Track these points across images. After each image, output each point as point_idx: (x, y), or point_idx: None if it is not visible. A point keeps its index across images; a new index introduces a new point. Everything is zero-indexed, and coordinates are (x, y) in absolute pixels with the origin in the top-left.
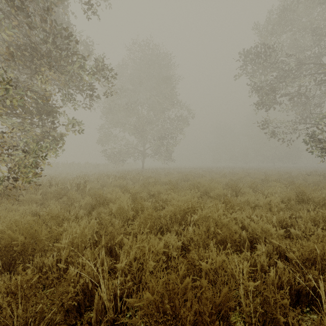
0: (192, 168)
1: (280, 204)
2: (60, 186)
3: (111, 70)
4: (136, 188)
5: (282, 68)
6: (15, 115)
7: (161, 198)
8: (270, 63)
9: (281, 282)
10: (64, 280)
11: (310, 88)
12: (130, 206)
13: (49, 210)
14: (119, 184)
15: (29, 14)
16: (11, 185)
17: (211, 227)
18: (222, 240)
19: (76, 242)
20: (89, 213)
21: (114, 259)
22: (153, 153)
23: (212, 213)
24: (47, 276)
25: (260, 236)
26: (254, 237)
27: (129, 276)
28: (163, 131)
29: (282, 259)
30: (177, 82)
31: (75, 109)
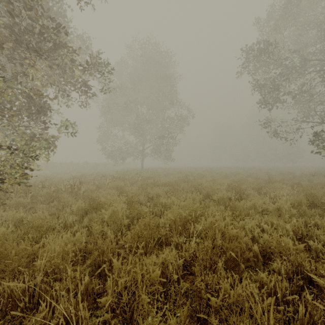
0: (192, 168)
1: (291, 209)
2: (53, 188)
3: (107, 65)
4: (134, 189)
5: (286, 64)
6: (3, 112)
7: (160, 202)
8: (274, 60)
9: (314, 322)
10: (40, 310)
11: (315, 86)
12: (125, 212)
13: (35, 217)
14: (116, 185)
15: (18, 2)
16: (2, 186)
17: (218, 241)
18: (232, 257)
19: (56, 261)
20: (82, 218)
21: (104, 279)
22: (153, 152)
23: (217, 222)
24: (17, 307)
25: (275, 250)
26: (268, 251)
27: (117, 311)
28: (162, 130)
29: (305, 281)
30: (176, 80)
31: (68, 106)
